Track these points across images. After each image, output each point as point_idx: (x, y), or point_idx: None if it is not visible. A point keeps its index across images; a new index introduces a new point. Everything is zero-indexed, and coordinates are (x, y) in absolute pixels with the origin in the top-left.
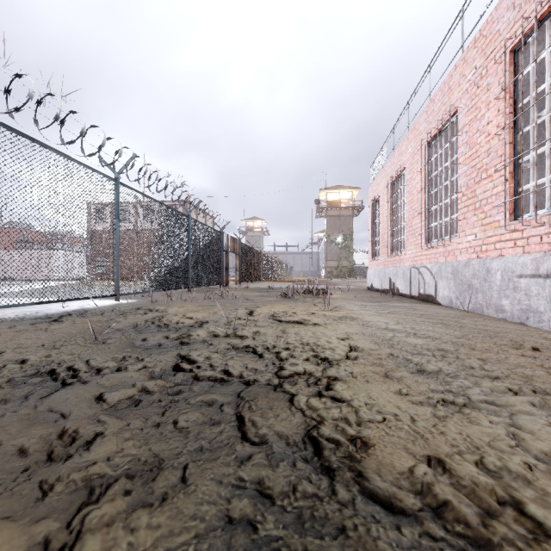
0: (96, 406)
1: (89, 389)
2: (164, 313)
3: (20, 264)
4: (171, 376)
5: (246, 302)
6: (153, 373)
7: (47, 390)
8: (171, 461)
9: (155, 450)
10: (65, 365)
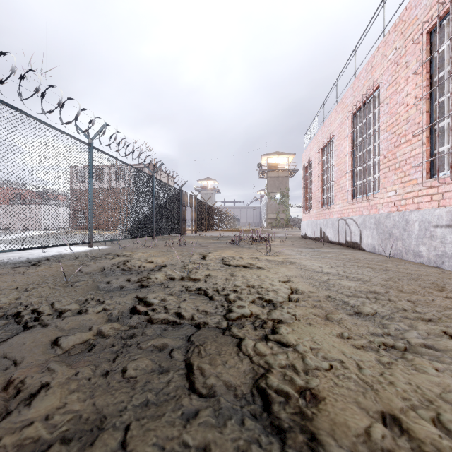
0: (50, 352)
1: (46, 333)
2: (129, 258)
3: (4, 216)
4: (127, 319)
5: (200, 248)
6: (111, 315)
7: (7, 334)
8: (113, 419)
9: (98, 405)
10: (31, 308)
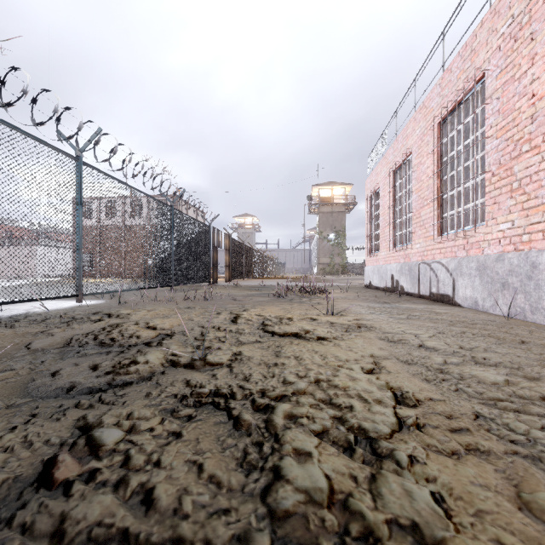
0: None
1: None
2: (123, 321)
3: None
4: None
5: (232, 303)
6: None
7: None
8: None
9: None
10: None
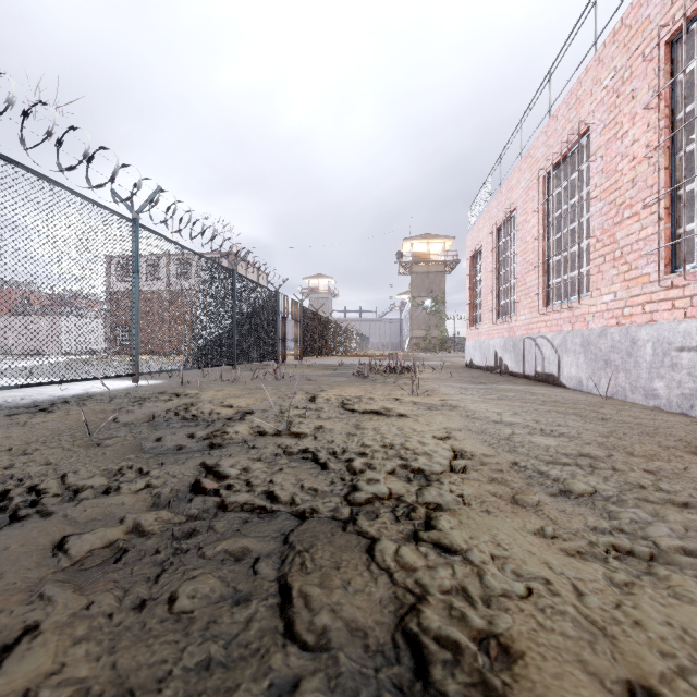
0: (49, 563)
1: (47, 529)
2: (195, 400)
3: None
4: (185, 503)
5: (308, 384)
6: (158, 497)
7: None
8: None
9: (122, 669)
10: (28, 483)
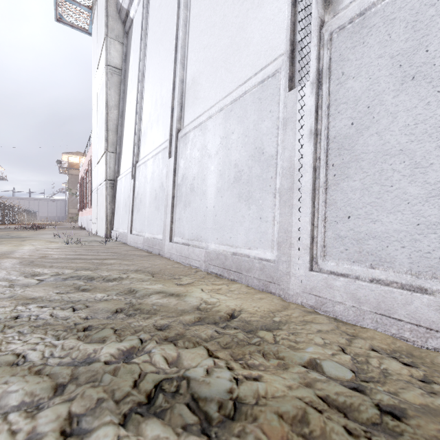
0: None
1: None
2: None
3: None
4: None
5: None
6: None
7: None
8: None
9: None
10: None
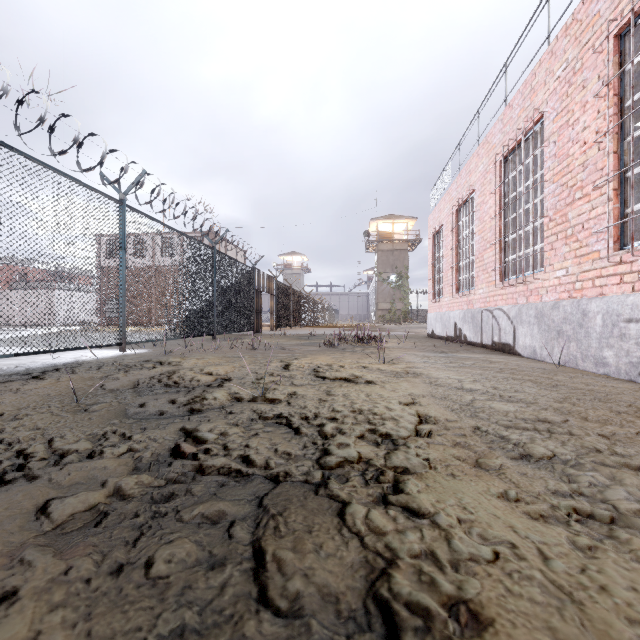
0: (32, 527)
1: (31, 493)
2: (178, 368)
3: None
4: (164, 467)
5: (282, 353)
6: (139, 461)
7: None
8: None
9: (96, 637)
10: (16, 447)
